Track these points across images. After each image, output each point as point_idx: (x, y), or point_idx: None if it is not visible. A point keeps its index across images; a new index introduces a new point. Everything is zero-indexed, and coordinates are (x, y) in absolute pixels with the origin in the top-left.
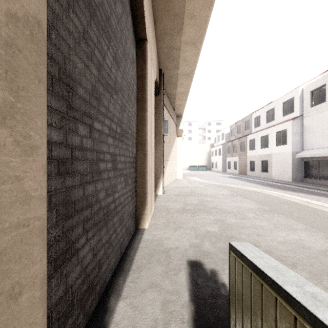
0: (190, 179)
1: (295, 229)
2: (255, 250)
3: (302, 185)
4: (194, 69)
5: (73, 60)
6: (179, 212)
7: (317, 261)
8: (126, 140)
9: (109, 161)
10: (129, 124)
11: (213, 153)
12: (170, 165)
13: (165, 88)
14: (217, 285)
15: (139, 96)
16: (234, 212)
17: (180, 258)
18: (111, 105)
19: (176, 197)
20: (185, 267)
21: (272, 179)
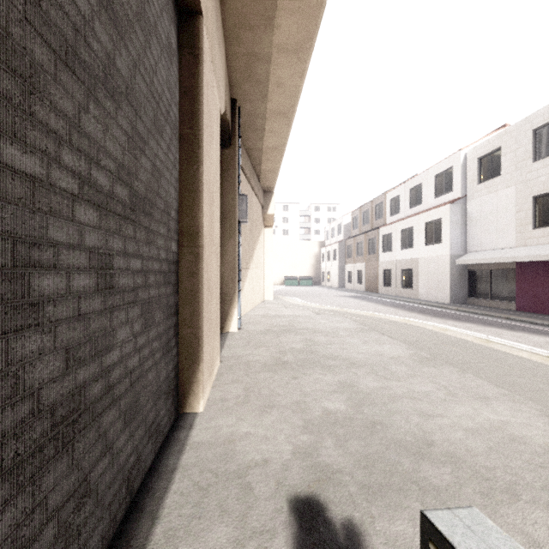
0: (288, 301)
1: (485, 397)
2: None
3: (467, 310)
4: (295, 104)
5: None
6: (268, 370)
7: None
8: (149, 222)
9: (84, 269)
10: (159, 186)
11: (324, 257)
12: (252, 277)
13: (242, 138)
14: None
15: (184, 132)
16: (371, 364)
17: (272, 492)
18: (91, 120)
19: (263, 337)
20: (286, 520)
21: (419, 299)
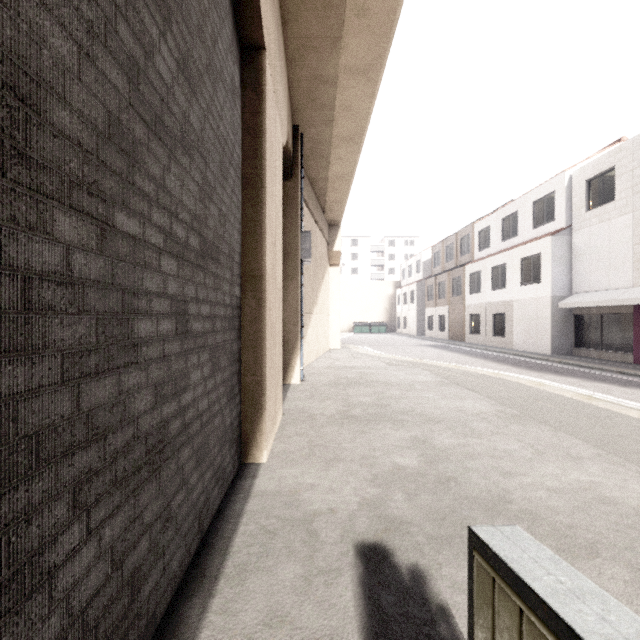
0: (356, 351)
1: (578, 457)
2: (549, 561)
3: (571, 362)
4: (365, 128)
5: (30, 20)
6: (334, 424)
7: (639, 534)
8: (216, 267)
9: (167, 314)
10: (224, 231)
11: (399, 299)
12: (316, 323)
13: (305, 167)
14: (427, 611)
15: (247, 172)
16: (449, 421)
17: (338, 538)
18: (172, 178)
19: (328, 389)
20: (352, 562)
21: (513, 349)
